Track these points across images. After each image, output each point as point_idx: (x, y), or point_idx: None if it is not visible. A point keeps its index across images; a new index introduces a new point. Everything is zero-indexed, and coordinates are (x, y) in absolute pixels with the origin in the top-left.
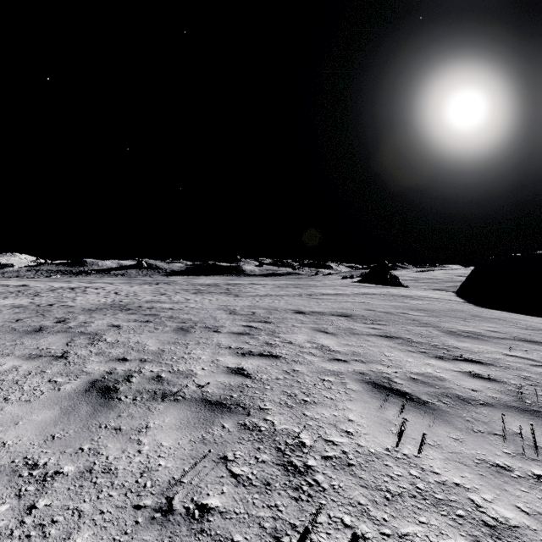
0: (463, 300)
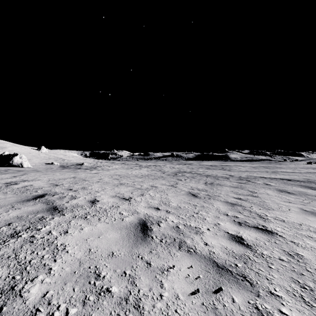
0: None
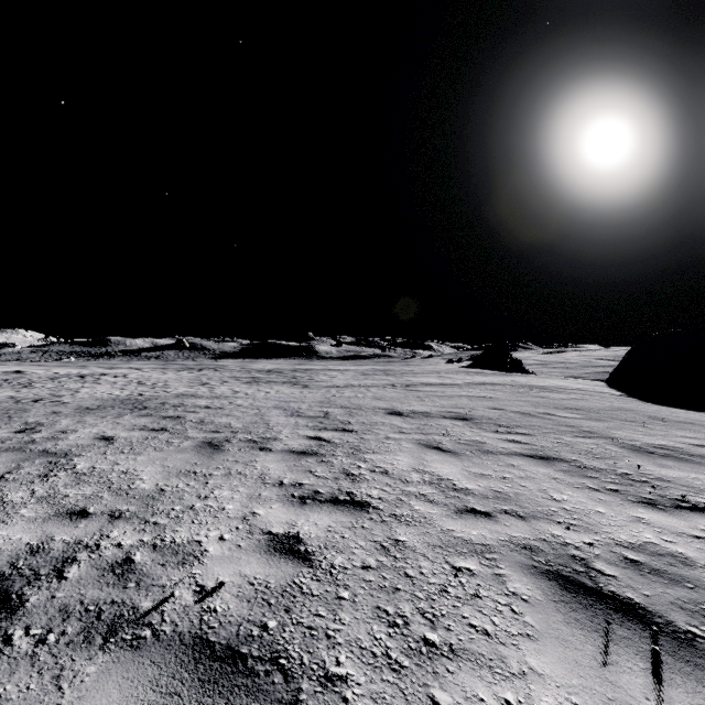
0: (621, 392)
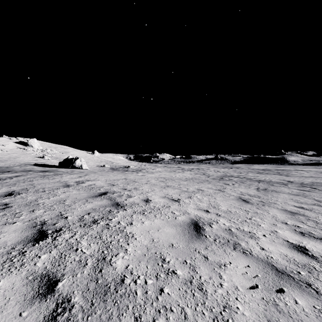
0: None
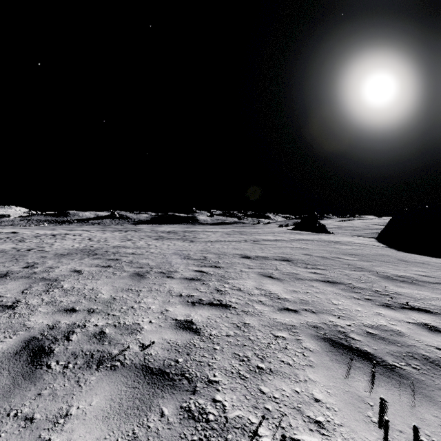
0: (384, 245)
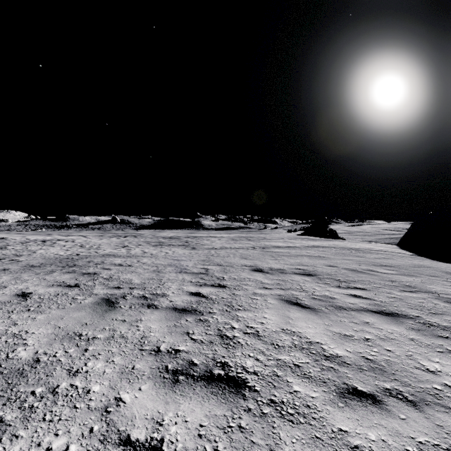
0: (411, 253)
